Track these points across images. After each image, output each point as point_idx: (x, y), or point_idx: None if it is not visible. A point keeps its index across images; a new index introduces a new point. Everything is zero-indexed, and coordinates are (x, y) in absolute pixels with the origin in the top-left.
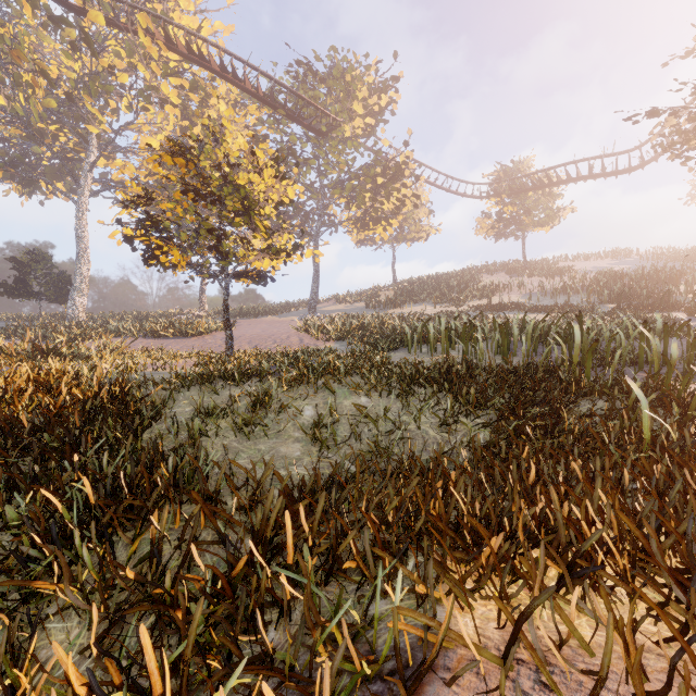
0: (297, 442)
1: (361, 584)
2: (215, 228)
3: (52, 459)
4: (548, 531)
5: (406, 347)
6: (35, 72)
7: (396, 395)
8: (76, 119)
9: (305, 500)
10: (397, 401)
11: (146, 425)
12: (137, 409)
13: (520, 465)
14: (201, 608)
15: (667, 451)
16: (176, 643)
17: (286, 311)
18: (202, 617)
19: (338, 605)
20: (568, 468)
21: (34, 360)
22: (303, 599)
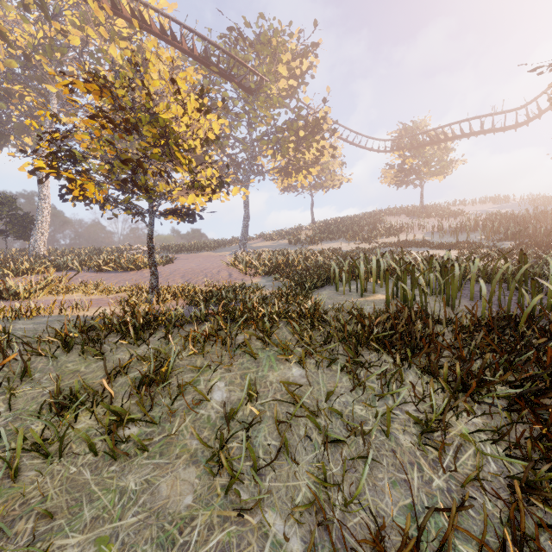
0: (193, 462)
1: None
2: (131, 159)
3: None
4: None
5: (332, 284)
6: None
7: (341, 367)
8: (37, 80)
9: None
10: (342, 376)
11: None
12: None
13: None
14: None
15: None
16: None
17: (221, 247)
18: None
19: None
20: None
21: None
22: None
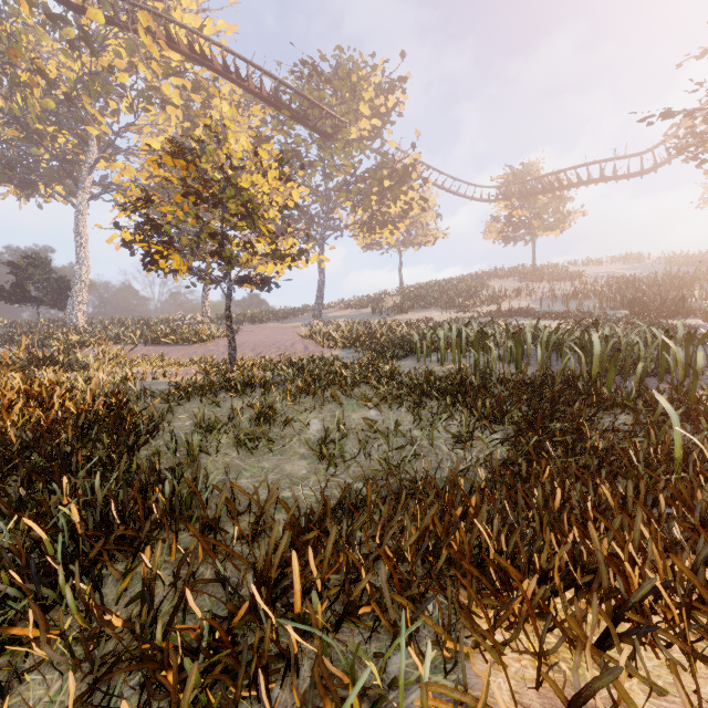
0: (303, 458)
1: (377, 632)
2: (217, 232)
3: (40, 481)
4: (583, 568)
5: (414, 355)
6: (33, 71)
7: (407, 408)
8: (75, 120)
9: (312, 532)
10: (408, 415)
11: (142, 442)
12: (134, 423)
13: (543, 487)
14: (195, 676)
15: (701, 473)
16: (168, 703)
17: (291, 317)
18: (197, 677)
19: (354, 668)
20: (596, 491)
21: (29, 369)
22: (314, 667)
